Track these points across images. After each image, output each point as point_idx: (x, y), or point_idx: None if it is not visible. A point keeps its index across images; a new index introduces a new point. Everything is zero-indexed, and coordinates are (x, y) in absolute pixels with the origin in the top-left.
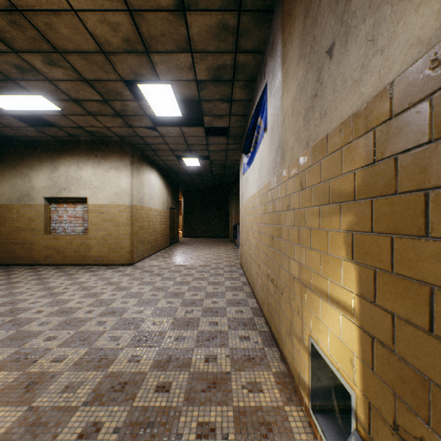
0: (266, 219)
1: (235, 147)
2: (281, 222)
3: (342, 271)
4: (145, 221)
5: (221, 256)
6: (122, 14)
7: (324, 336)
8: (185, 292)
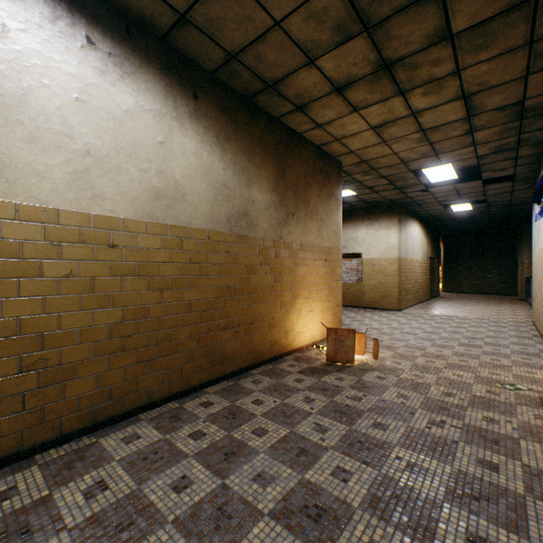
0: None
1: (524, 186)
2: None
3: None
4: (408, 272)
5: (503, 313)
6: (424, 146)
7: None
8: (463, 332)
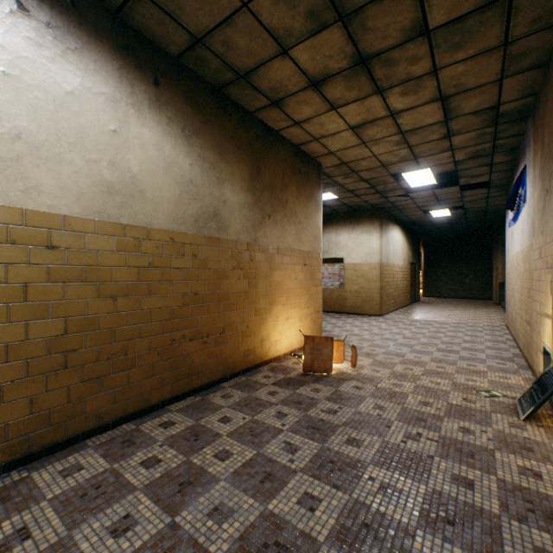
0: (525, 275)
1: (498, 193)
2: (532, 278)
3: (548, 300)
4: (389, 277)
5: (479, 317)
6: (403, 149)
7: (545, 336)
8: (441, 337)
